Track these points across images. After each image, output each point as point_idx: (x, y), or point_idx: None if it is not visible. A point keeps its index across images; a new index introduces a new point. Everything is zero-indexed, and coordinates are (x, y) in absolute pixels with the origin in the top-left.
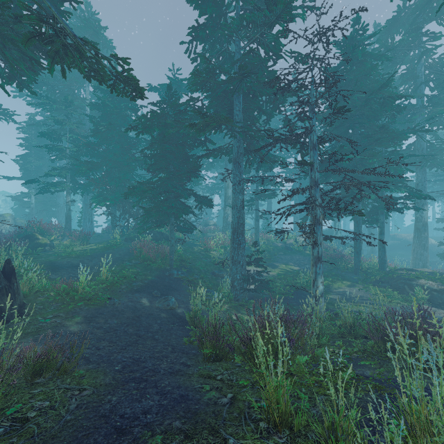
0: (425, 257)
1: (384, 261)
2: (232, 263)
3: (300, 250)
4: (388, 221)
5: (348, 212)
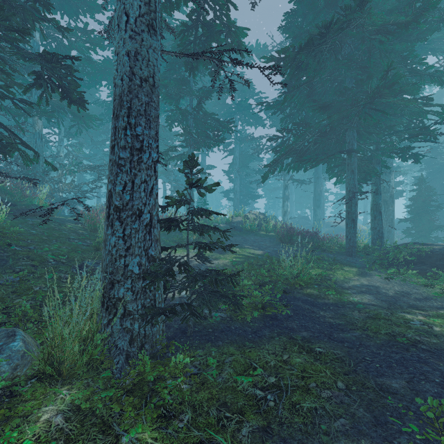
0: (392, 234)
1: (382, 235)
2: (109, 220)
3: (253, 230)
4: (323, 208)
5: (346, 150)
